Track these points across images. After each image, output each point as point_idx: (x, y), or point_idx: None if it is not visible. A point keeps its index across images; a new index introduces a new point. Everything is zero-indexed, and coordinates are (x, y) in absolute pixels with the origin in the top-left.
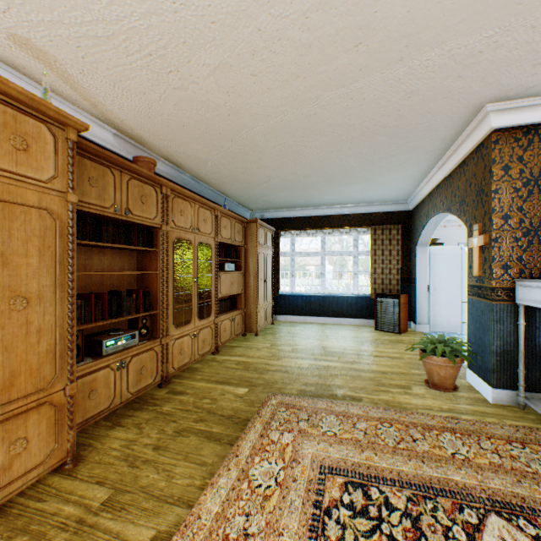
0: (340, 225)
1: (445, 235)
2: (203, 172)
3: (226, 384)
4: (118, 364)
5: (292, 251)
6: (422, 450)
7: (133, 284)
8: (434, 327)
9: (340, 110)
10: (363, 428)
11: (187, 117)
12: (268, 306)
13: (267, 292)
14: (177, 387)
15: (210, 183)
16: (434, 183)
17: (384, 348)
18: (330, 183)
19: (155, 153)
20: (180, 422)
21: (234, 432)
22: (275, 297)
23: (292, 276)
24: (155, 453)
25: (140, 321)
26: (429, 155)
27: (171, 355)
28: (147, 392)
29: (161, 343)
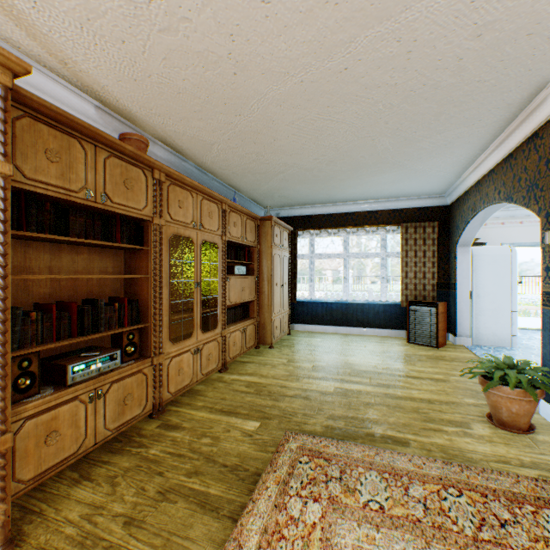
0: (365, 223)
1: (485, 234)
2: (208, 159)
3: (232, 414)
4: (91, 395)
5: (311, 253)
6: (518, 543)
7: (118, 290)
8: (477, 340)
9: (380, 60)
10: (420, 496)
11: (181, 78)
12: (284, 314)
13: (283, 299)
14: (171, 418)
15: (217, 173)
16: (486, 167)
17: (422, 367)
18: (356, 171)
19: (151, 134)
20: (168, 475)
21: (238, 496)
22: (292, 304)
23: (310, 281)
24: (125, 533)
25: (125, 337)
26: (486, 129)
27: (166, 377)
28: (134, 425)
29: (153, 364)
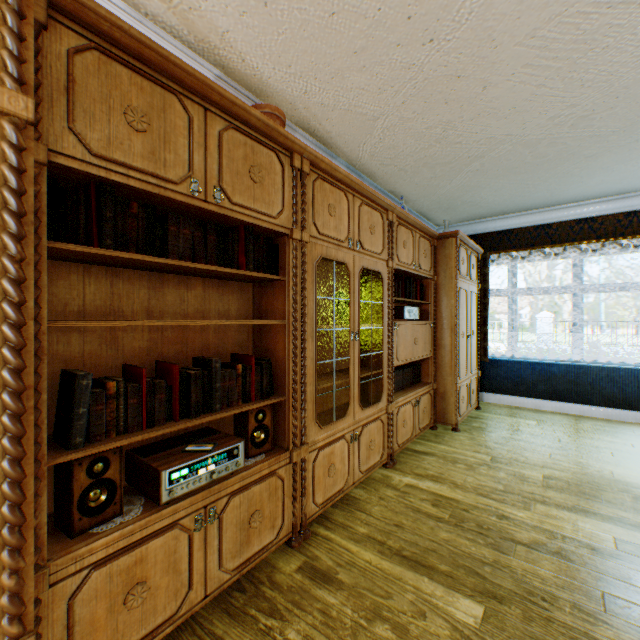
0: (618, 233)
1: None
2: (366, 149)
3: (421, 570)
4: (197, 518)
5: (512, 286)
6: None
7: (244, 343)
8: None
9: None
10: None
11: None
12: (471, 379)
13: (470, 356)
14: (319, 554)
15: (376, 174)
16: None
17: None
18: (630, 132)
19: (288, 117)
20: None
21: None
22: (480, 362)
23: (510, 329)
24: None
25: (252, 417)
26: None
27: (309, 480)
28: (264, 557)
29: (291, 460)
